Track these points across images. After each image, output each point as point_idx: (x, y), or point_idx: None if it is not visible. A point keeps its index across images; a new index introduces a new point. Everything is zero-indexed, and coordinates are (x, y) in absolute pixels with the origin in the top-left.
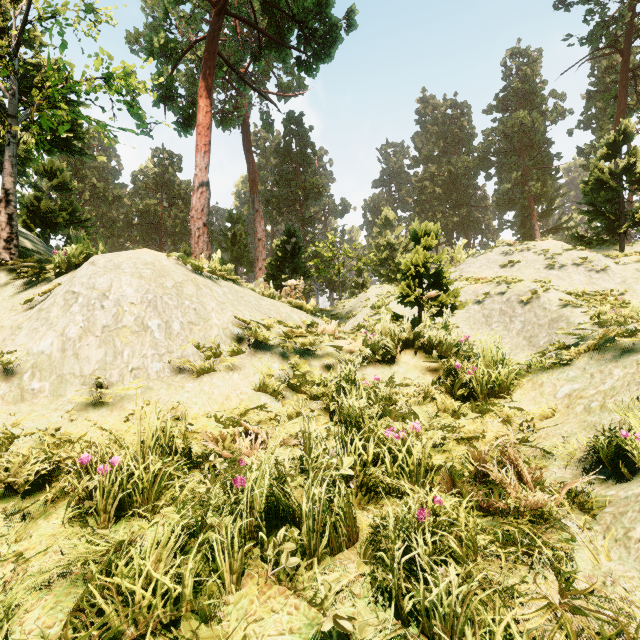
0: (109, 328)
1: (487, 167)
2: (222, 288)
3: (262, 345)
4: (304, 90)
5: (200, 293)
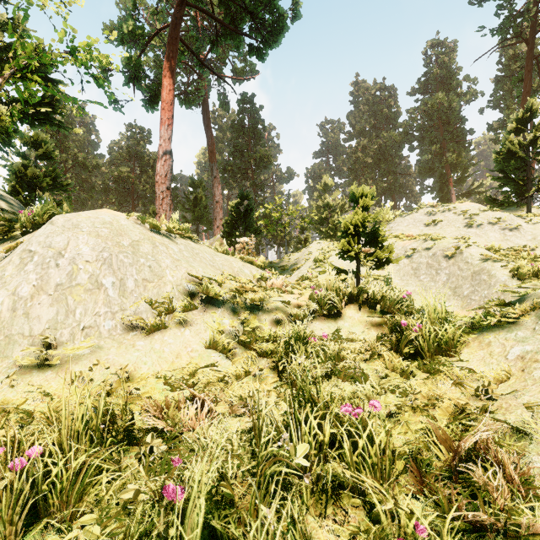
0: (62, 286)
1: (411, 140)
2: (178, 246)
3: (214, 301)
4: (255, 74)
5: (156, 251)
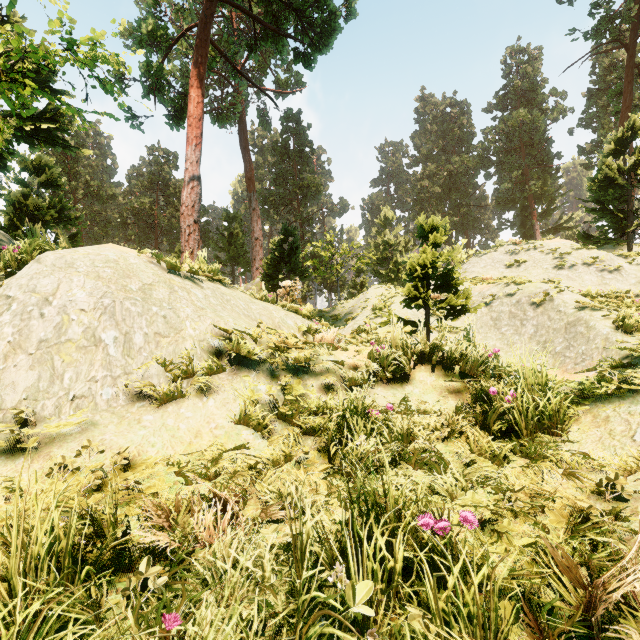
0: (48, 343)
1: (487, 166)
2: (204, 290)
3: (247, 361)
4: (302, 87)
5: (173, 297)
